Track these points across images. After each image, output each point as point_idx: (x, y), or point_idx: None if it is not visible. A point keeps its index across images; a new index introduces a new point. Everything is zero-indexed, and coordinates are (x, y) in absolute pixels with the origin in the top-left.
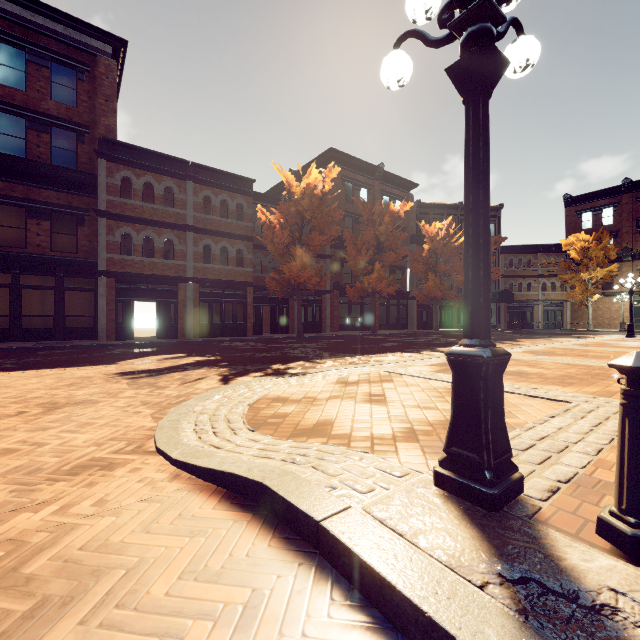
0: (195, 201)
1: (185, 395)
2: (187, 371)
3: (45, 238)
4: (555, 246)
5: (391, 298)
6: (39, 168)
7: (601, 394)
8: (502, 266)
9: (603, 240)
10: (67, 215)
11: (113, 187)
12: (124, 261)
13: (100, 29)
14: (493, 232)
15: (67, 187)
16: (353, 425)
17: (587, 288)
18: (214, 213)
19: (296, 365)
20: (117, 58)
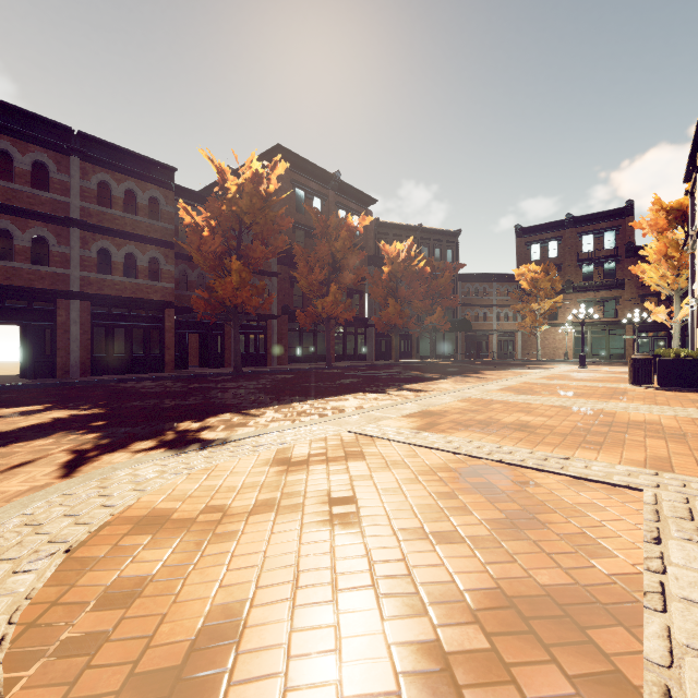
0: (84, 186)
1: None
2: (14, 444)
3: None
4: (508, 276)
5: (348, 325)
6: None
7: (651, 463)
8: (460, 294)
9: (550, 272)
10: None
11: None
12: None
13: None
14: (451, 258)
15: None
16: (292, 637)
17: (536, 318)
18: (115, 206)
19: (218, 421)
20: None
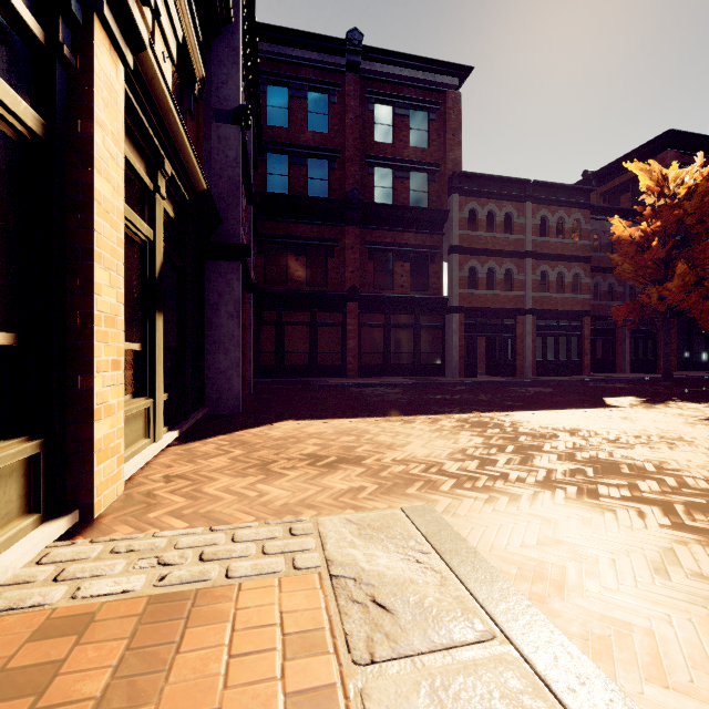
0: (532, 224)
1: None
2: None
3: (406, 279)
4: None
5: None
6: (406, 213)
7: None
8: None
9: None
10: (420, 255)
11: (462, 221)
12: (470, 296)
13: (452, 64)
14: None
15: (421, 227)
16: None
17: None
18: (550, 234)
19: None
20: (456, 89)
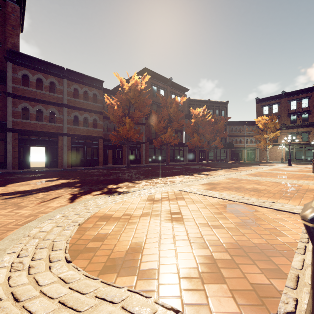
0: (68, 90)
1: (35, 214)
2: (50, 191)
3: None
4: (252, 122)
5: (175, 146)
6: None
7: None
8: (228, 131)
9: (273, 119)
10: None
11: (16, 79)
12: (24, 123)
13: None
14: (224, 114)
15: None
16: (160, 252)
17: (266, 142)
18: (80, 98)
19: (123, 185)
20: (20, 4)
